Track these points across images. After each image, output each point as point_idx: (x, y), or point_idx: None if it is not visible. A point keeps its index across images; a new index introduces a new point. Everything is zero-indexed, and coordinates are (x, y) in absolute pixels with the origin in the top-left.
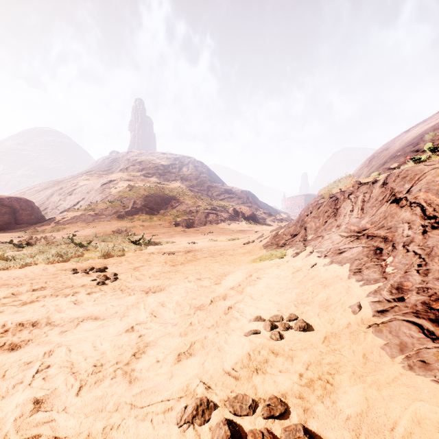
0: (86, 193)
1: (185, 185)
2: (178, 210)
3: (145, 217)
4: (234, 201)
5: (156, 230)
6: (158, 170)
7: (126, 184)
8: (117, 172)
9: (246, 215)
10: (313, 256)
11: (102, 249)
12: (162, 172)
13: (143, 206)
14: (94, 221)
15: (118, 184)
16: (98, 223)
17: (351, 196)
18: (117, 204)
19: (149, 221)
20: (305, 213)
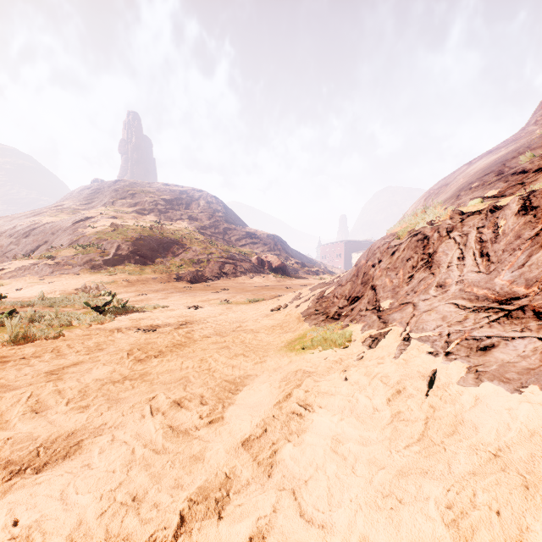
0: (50, 234)
1: (194, 226)
2: (181, 259)
3: (133, 268)
4: (258, 247)
5: (147, 287)
6: (158, 206)
7: (110, 222)
8: (100, 207)
9: (274, 266)
10: (417, 352)
11: (15, 327)
12: (164, 208)
13: (130, 253)
14: (53, 273)
15: (98, 222)
16: (59, 277)
17: (454, 234)
18: (92, 249)
19: (139, 273)
20: (369, 263)
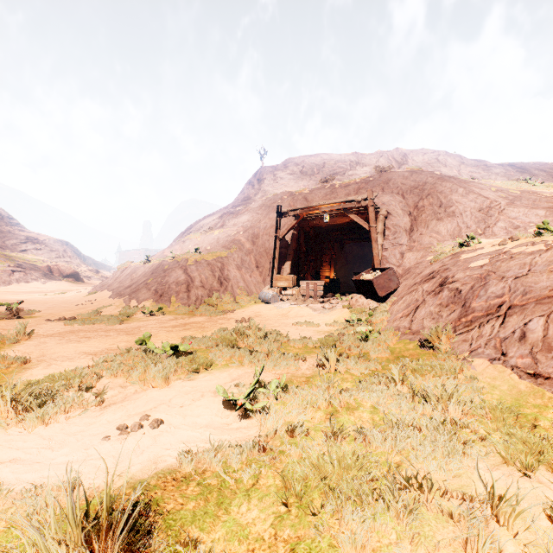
0: None
1: None
2: None
3: None
4: (44, 254)
5: None
6: None
7: None
8: None
9: (66, 273)
10: (106, 291)
11: None
12: None
13: None
14: None
15: None
16: None
17: (126, 271)
18: None
19: None
20: (110, 277)
